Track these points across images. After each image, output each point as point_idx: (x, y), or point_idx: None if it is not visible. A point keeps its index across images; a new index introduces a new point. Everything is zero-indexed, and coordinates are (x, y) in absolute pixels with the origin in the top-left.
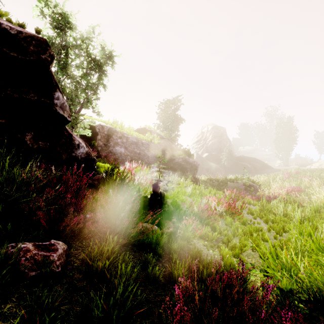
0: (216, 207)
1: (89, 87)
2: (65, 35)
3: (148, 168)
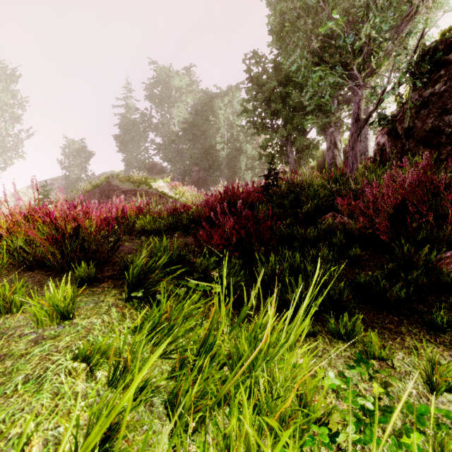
0: None
1: None
2: None
3: None
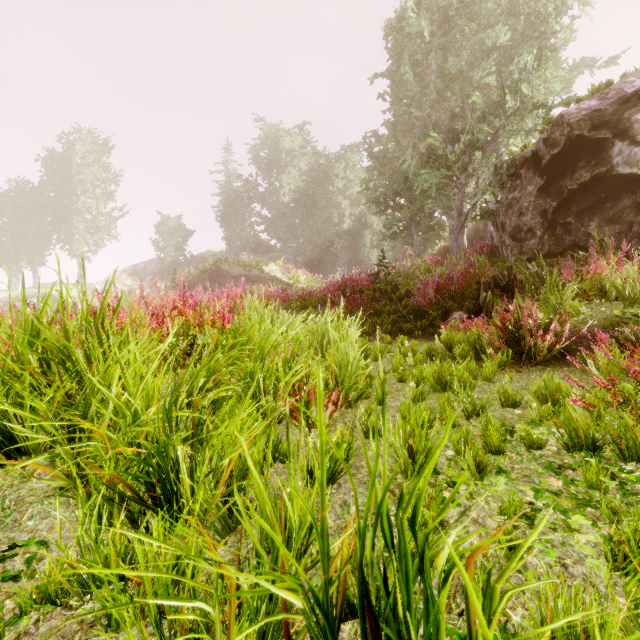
0: None
1: None
2: None
3: None
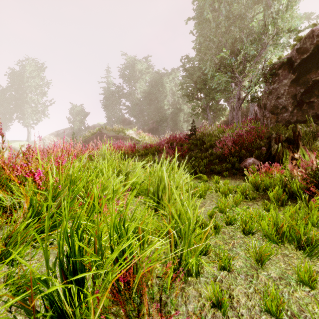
0: None
1: None
2: None
3: None
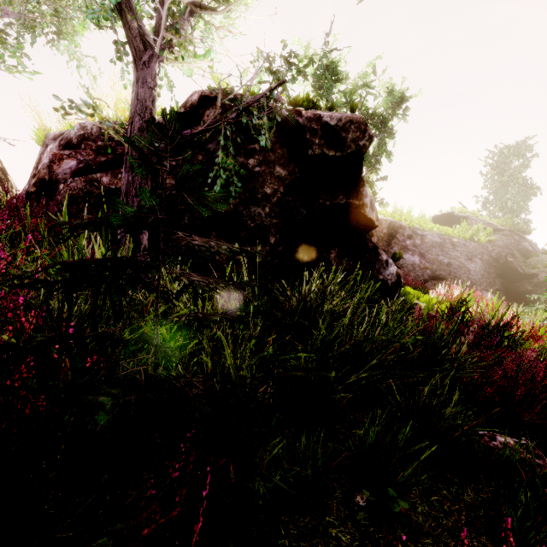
0: None
1: (367, 162)
2: (330, 94)
3: (495, 298)
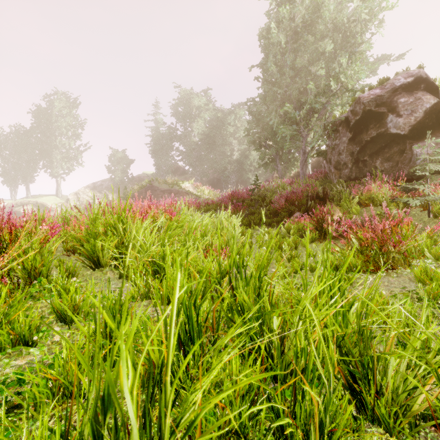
0: (381, 234)
1: None
2: None
3: None
